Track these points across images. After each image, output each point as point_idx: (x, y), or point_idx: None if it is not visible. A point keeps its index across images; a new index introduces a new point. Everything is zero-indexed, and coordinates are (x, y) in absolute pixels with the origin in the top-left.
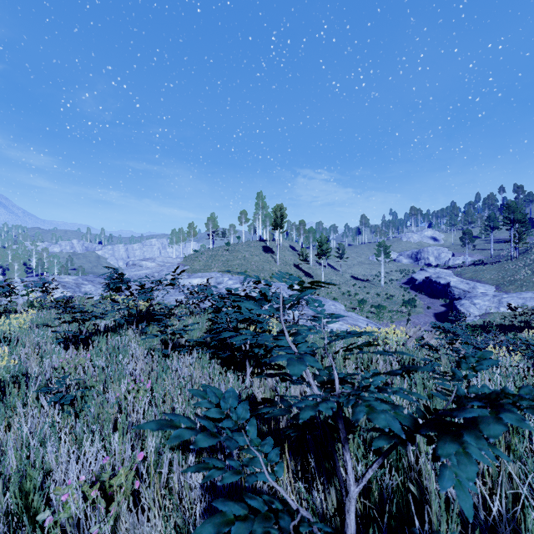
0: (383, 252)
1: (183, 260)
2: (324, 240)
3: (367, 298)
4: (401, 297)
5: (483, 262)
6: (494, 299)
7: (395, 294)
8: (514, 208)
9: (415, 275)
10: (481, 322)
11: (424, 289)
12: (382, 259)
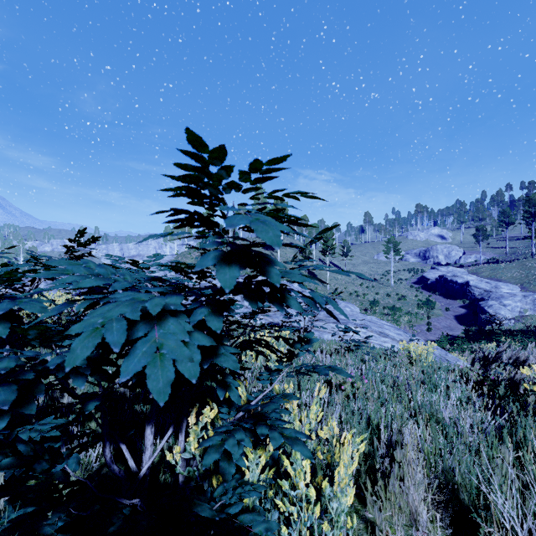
0: (392, 249)
1: (174, 257)
2: (330, 235)
3: (377, 298)
4: (414, 298)
5: (498, 260)
6: (526, 299)
7: (406, 295)
8: (535, 200)
9: (426, 274)
10: (522, 327)
11: (438, 289)
12: (392, 256)
